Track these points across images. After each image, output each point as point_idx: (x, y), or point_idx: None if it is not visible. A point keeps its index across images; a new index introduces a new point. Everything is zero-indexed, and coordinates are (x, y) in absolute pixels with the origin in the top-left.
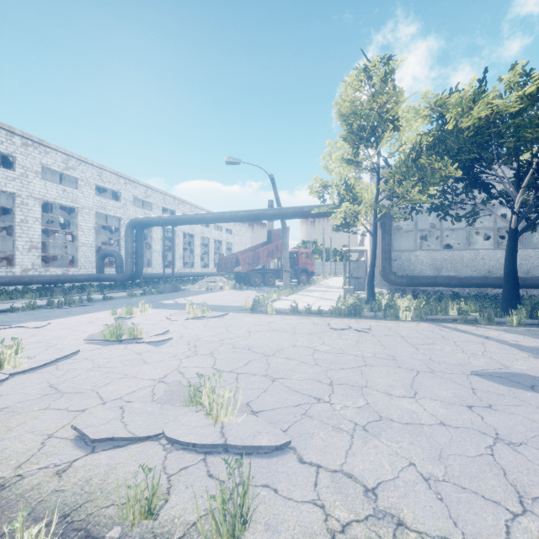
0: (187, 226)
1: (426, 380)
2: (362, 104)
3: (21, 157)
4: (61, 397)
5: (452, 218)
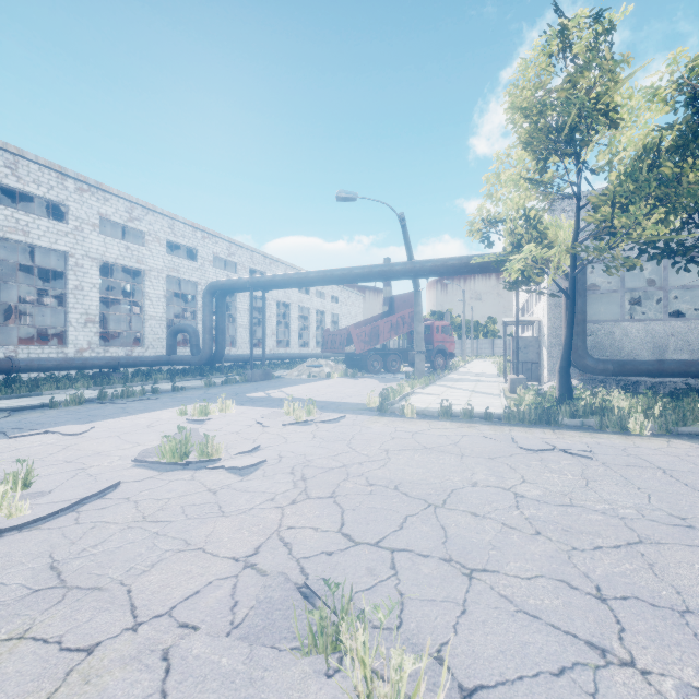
0: (281, 292)
1: None
2: (551, 93)
3: (75, 206)
4: (61, 599)
5: None
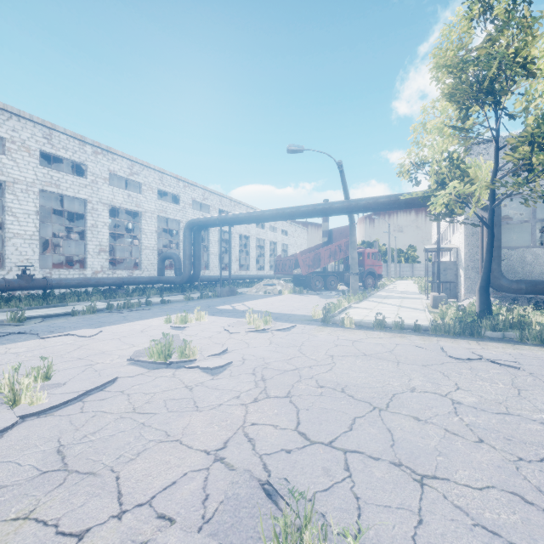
0: (243, 227)
1: None
2: (471, 52)
3: (92, 165)
4: (62, 482)
5: None
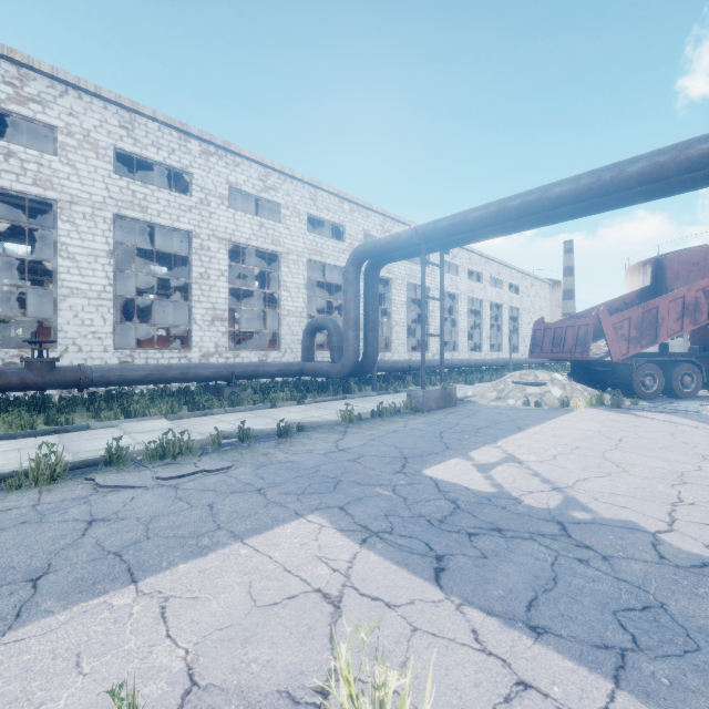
0: (446, 280)
1: None
2: None
3: (200, 174)
4: None
5: None
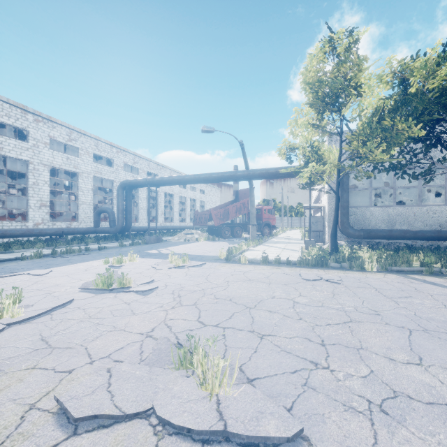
0: (167, 187)
1: (424, 341)
2: (326, 74)
3: (33, 131)
4: (51, 353)
5: (409, 176)
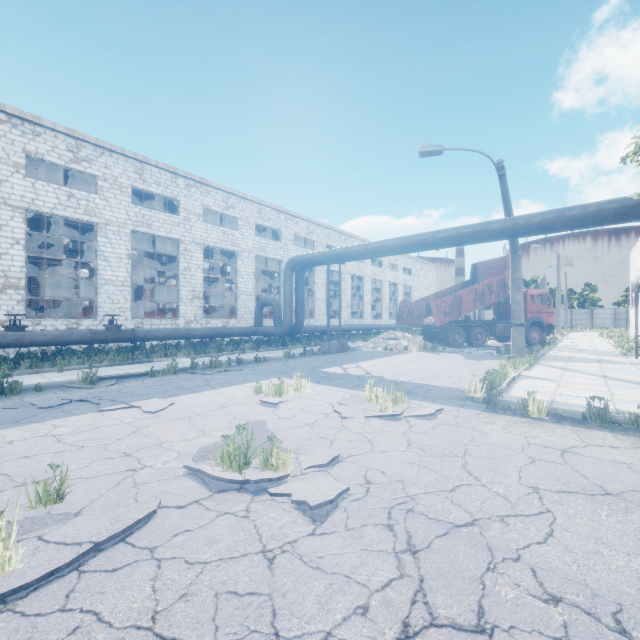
0: (355, 266)
1: None
2: None
3: (184, 200)
4: None
5: None
